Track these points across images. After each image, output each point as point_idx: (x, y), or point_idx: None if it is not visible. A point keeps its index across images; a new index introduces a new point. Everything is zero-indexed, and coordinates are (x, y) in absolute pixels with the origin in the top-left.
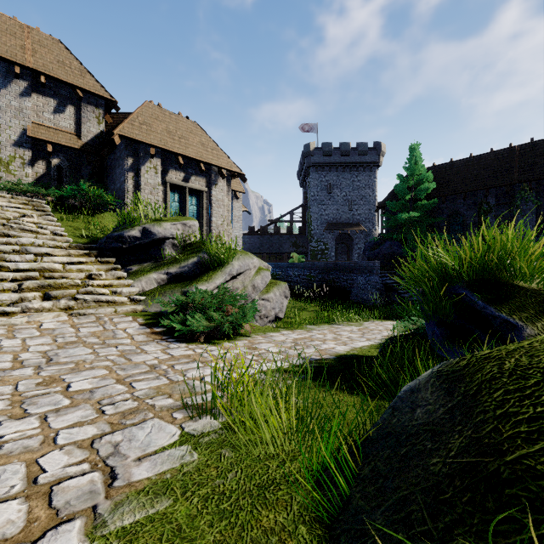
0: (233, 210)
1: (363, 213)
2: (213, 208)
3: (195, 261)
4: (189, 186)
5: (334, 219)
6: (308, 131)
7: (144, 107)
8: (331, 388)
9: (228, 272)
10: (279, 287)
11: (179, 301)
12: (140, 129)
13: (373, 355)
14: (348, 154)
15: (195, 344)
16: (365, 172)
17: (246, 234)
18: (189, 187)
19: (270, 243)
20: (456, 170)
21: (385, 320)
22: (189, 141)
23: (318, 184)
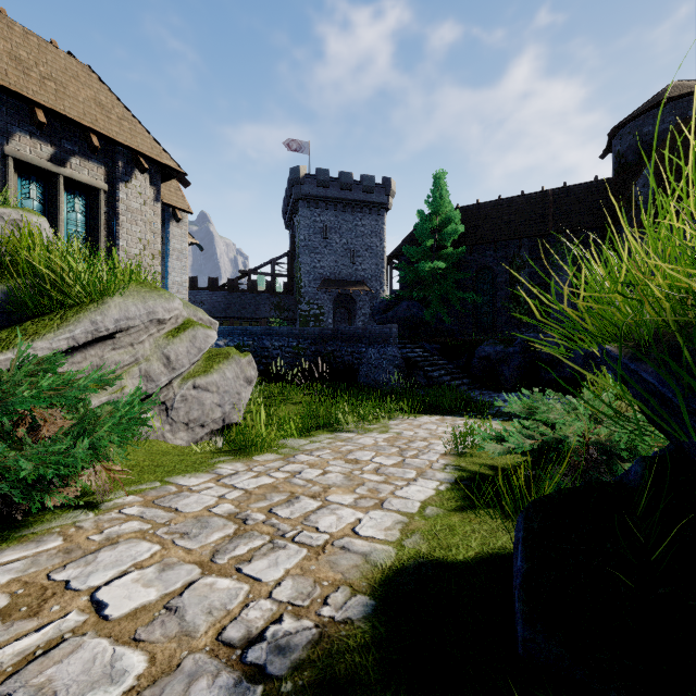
0: (170, 239)
1: (369, 269)
2: (122, 223)
3: None
4: (66, 174)
5: (332, 274)
6: (296, 150)
7: None
8: None
9: (83, 322)
10: (233, 362)
11: None
12: None
13: (476, 554)
14: (350, 188)
15: None
16: (371, 214)
17: (204, 289)
18: (64, 175)
19: (242, 304)
20: (484, 214)
21: (417, 413)
22: (69, 90)
23: (310, 225)
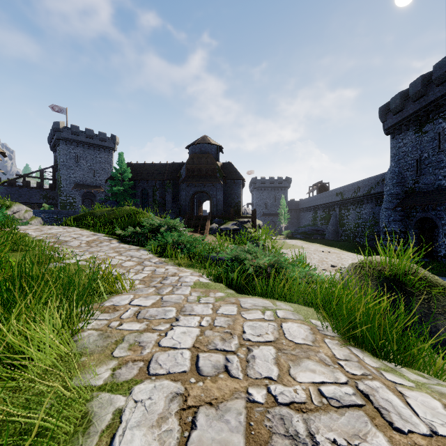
0: None
1: (104, 180)
2: None
3: None
4: None
5: (81, 181)
6: (58, 111)
7: None
8: None
9: (12, 211)
10: (37, 219)
11: None
12: None
13: None
14: (92, 138)
15: None
16: (105, 152)
17: None
18: None
19: (19, 194)
20: (146, 168)
21: None
22: None
23: (67, 154)
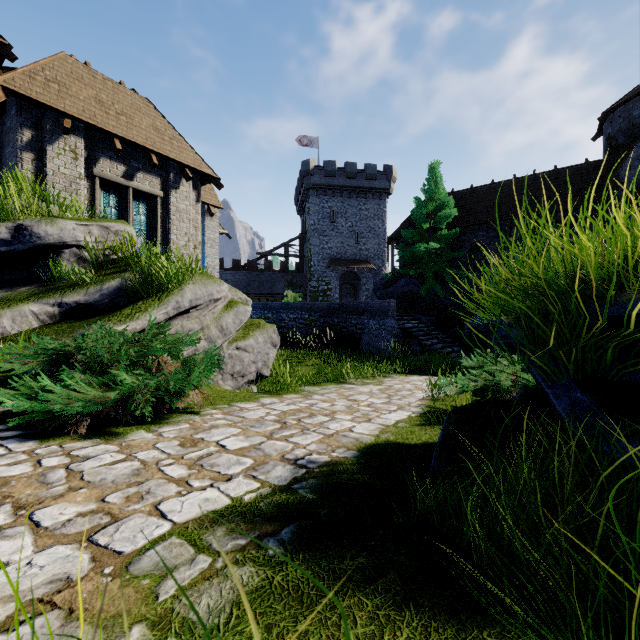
0: (205, 230)
1: (371, 248)
2: (173, 222)
3: (116, 284)
4: (134, 186)
5: (338, 254)
6: (307, 145)
7: (57, 59)
8: (366, 585)
9: (172, 302)
10: (263, 330)
11: (49, 350)
12: (47, 87)
13: (423, 442)
14: (355, 176)
15: (59, 442)
16: (373, 199)
17: (228, 269)
18: (133, 187)
19: (260, 281)
20: (477, 197)
21: (408, 374)
22: (135, 121)
23: (319, 211)
